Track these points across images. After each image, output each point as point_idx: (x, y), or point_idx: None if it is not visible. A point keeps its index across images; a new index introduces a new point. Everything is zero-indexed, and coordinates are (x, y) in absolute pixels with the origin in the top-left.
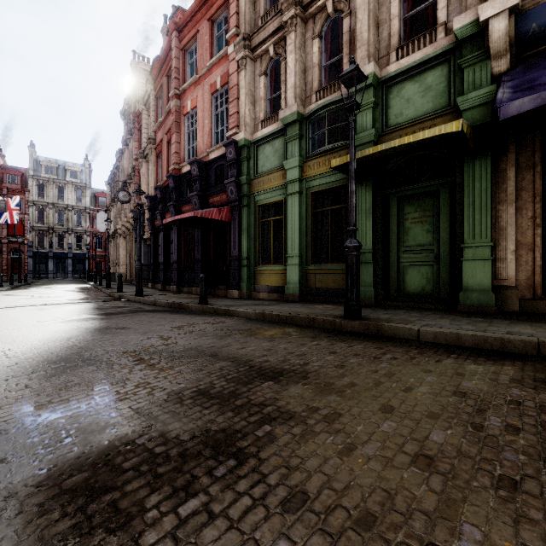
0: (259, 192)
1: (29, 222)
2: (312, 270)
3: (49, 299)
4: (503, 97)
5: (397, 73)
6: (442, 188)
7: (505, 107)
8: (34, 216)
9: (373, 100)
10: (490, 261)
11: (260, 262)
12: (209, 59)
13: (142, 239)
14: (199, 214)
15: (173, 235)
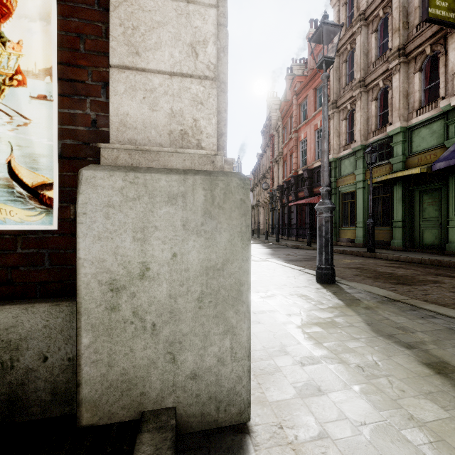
0: (341, 186)
1: None
2: None
3: None
4: (442, 156)
5: (416, 124)
6: (442, 186)
7: (434, 165)
8: None
9: (401, 140)
10: None
11: (342, 225)
12: (313, 111)
13: (275, 209)
14: (307, 201)
15: (293, 209)
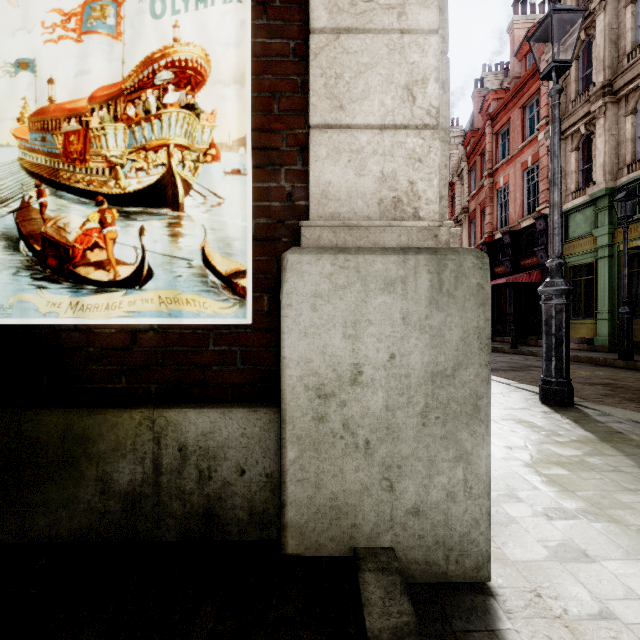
0: (569, 255)
1: None
2: None
3: None
4: None
5: None
6: None
7: None
8: None
9: None
10: None
11: (571, 316)
12: (520, 141)
13: None
14: (510, 280)
15: None
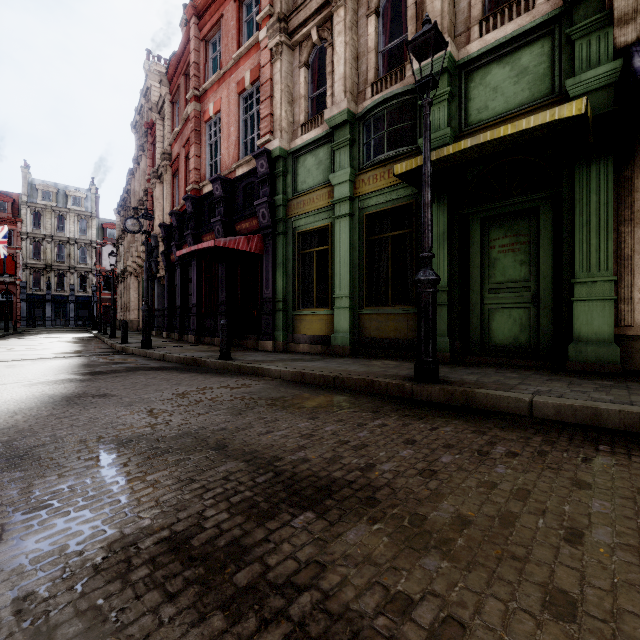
0: (299, 216)
1: (22, 258)
2: (367, 314)
3: (31, 352)
4: None
5: (481, 54)
6: (542, 204)
7: None
8: (28, 251)
9: (448, 89)
10: (612, 301)
11: (300, 305)
12: (236, 49)
13: (156, 278)
14: (221, 243)
15: (192, 272)
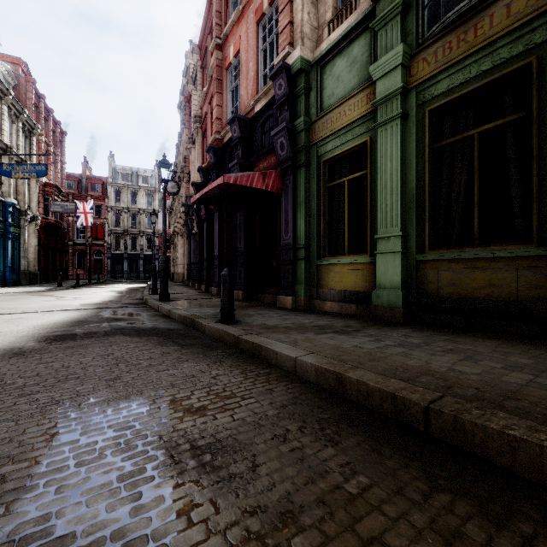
0: (325, 139)
1: (108, 226)
2: (431, 261)
3: (68, 302)
4: None
5: None
6: None
7: None
8: (112, 220)
9: None
10: None
11: (326, 252)
12: None
13: (191, 234)
14: (231, 180)
15: (214, 224)
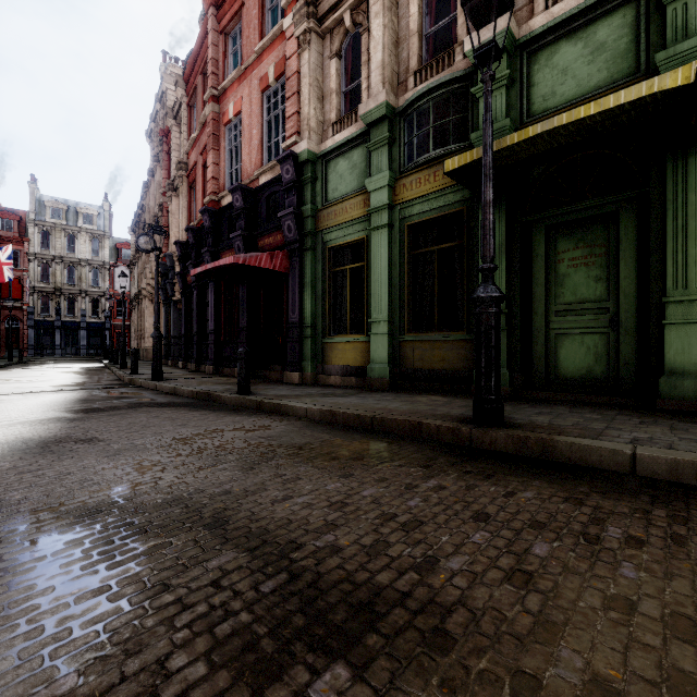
0: (330, 228)
1: (29, 281)
2: (409, 341)
3: (28, 384)
4: None
5: (547, 29)
6: (623, 208)
7: None
8: (36, 273)
9: (507, 73)
10: None
11: (331, 331)
12: (258, 41)
13: (172, 301)
14: (240, 260)
15: (210, 295)
